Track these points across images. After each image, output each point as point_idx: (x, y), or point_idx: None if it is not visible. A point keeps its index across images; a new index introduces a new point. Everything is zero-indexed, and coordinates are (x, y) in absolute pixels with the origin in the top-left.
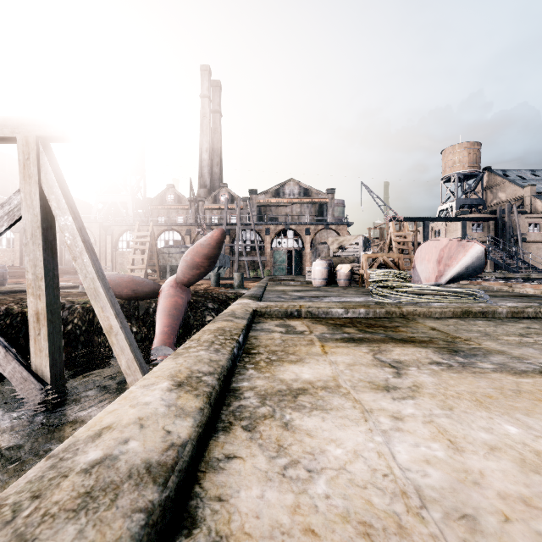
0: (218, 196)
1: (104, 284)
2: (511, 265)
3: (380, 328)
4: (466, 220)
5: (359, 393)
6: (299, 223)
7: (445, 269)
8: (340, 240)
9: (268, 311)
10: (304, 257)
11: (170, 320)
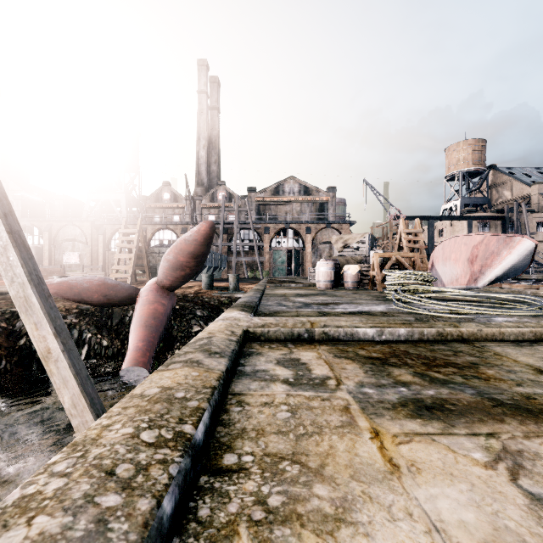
0: (215, 195)
1: (40, 292)
2: None
3: (450, 368)
4: (472, 219)
5: None
6: (299, 222)
7: (481, 270)
8: (344, 239)
9: (266, 332)
10: (305, 257)
11: (147, 333)
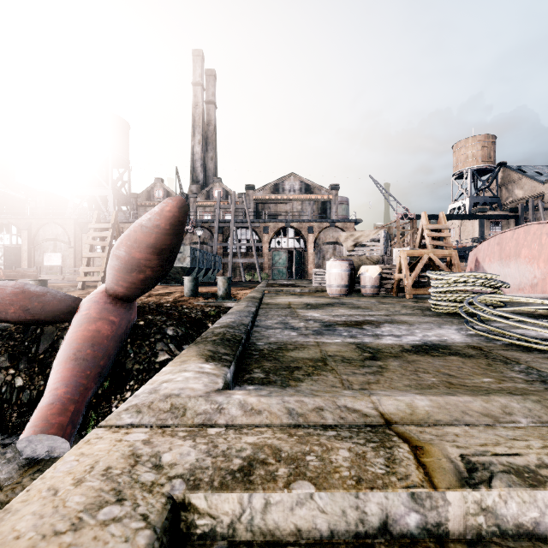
0: (211, 192)
1: None
2: None
3: None
4: (484, 218)
5: None
6: (301, 221)
7: None
8: (355, 236)
9: (257, 508)
10: (306, 258)
11: (75, 370)
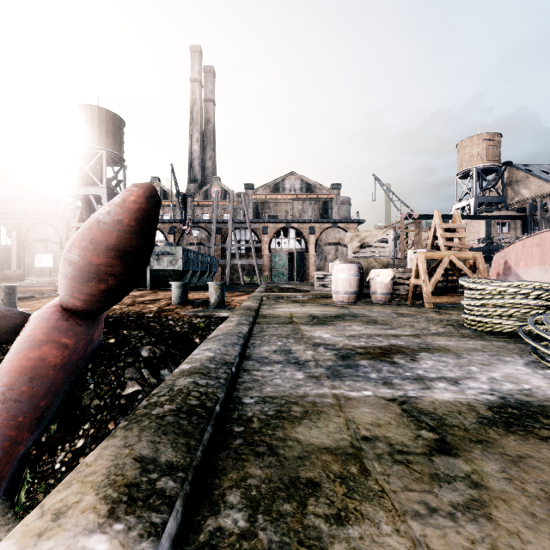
0: (209, 192)
1: None
2: None
3: None
4: (490, 218)
5: None
6: (302, 221)
7: None
8: (361, 236)
9: None
10: (308, 259)
11: (0, 417)
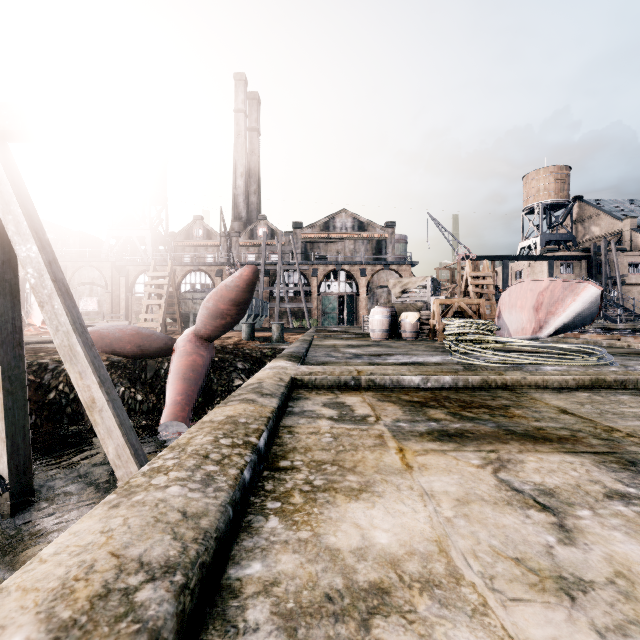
0: (255, 231)
1: (84, 341)
2: (608, 313)
3: (482, 409)
4: (553, 259)
5: (509, 606)
6: (353, 263)
7: (546, 319)
8: (403, 283)
9: (313, 379)
10: (359, 303)
11: (185, 386)
